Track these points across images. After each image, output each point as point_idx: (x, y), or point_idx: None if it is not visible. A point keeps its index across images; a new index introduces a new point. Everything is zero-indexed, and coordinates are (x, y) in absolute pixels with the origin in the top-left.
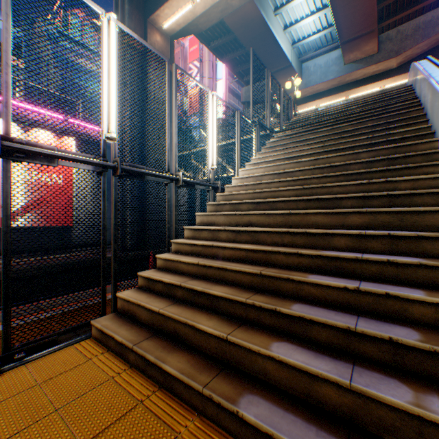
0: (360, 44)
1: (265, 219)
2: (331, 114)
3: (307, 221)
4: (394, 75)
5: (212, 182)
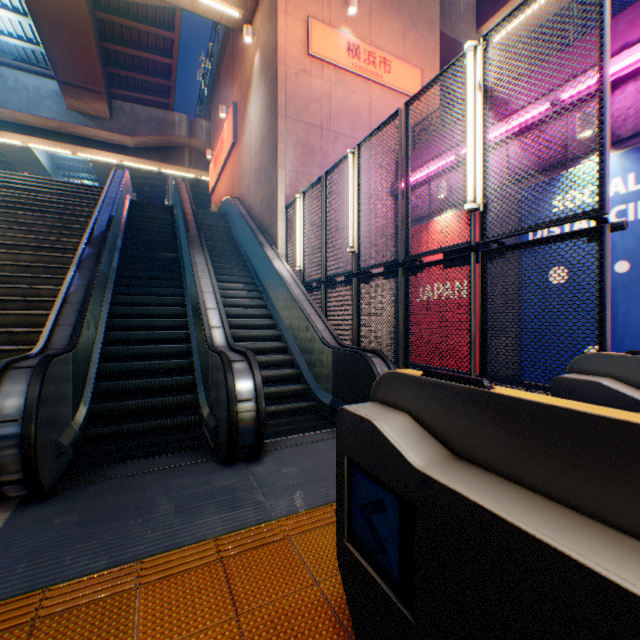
0: (89, 98)
1: None
2: (18, 187)
3: None
4: (133, 155)
5: None
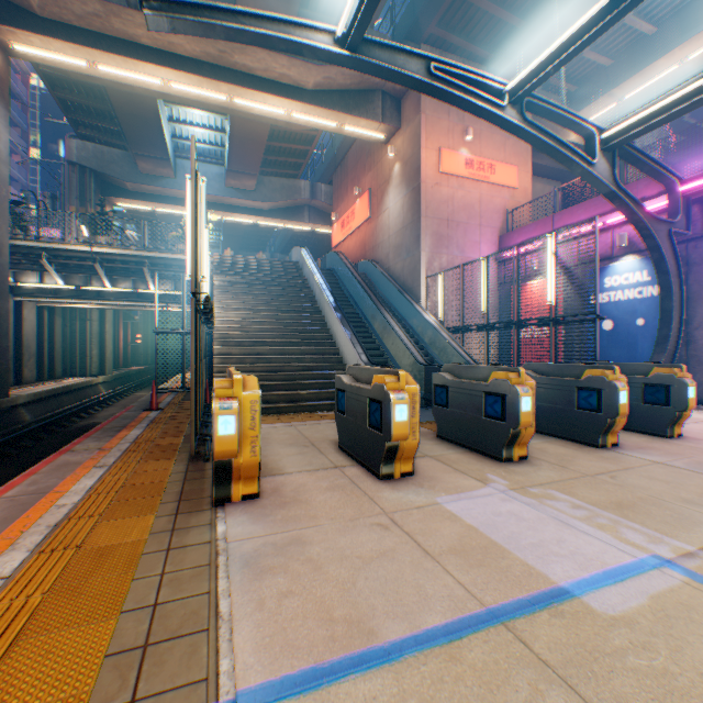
0: (244, 179)
1: (269, 351)
2: (255, 268)
3: (291, 352)
4: (266, 216)
5: None
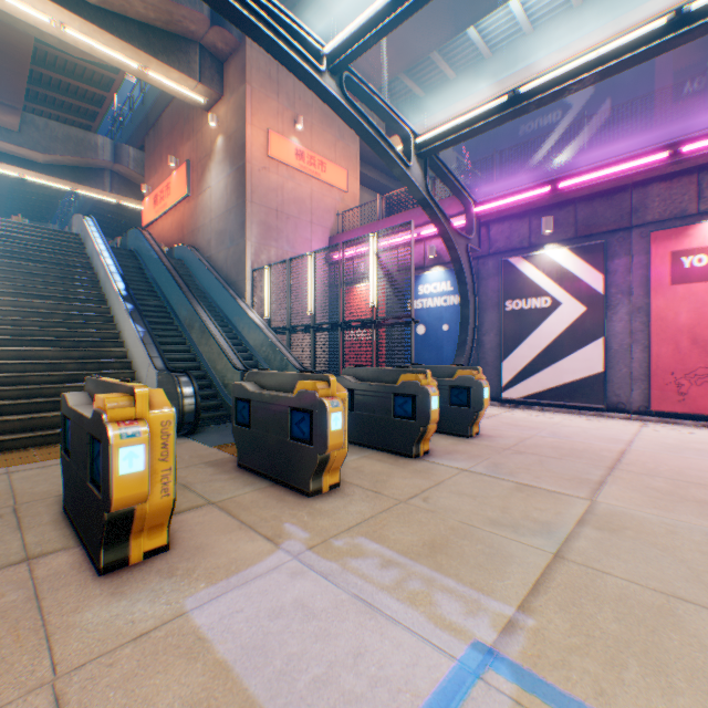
0: None
1: None
2: None
3: (42, 355)
4: (43, 172)
5: None
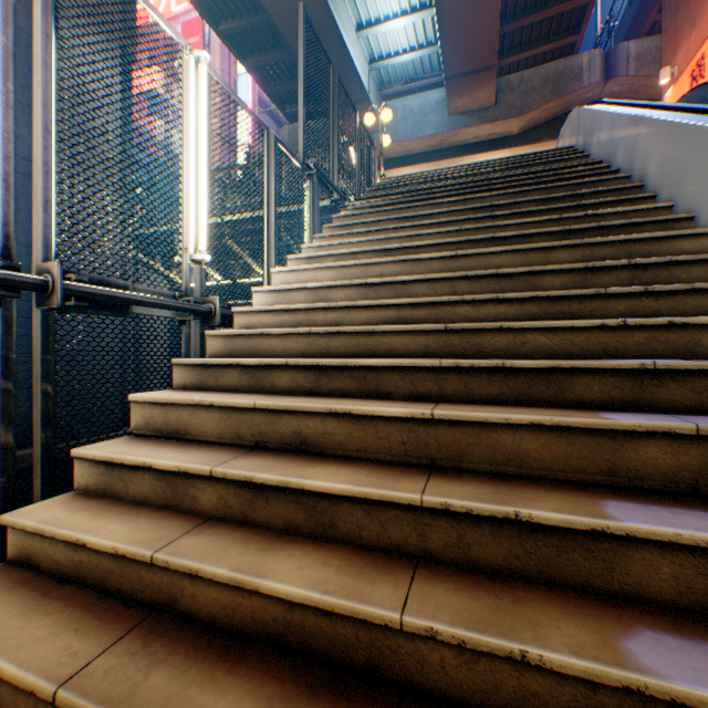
0: (473, 86)
1: (350, 432)
2: (451, 177)
3: (491, 448)
4: (515, 144)
5: (195, 299)
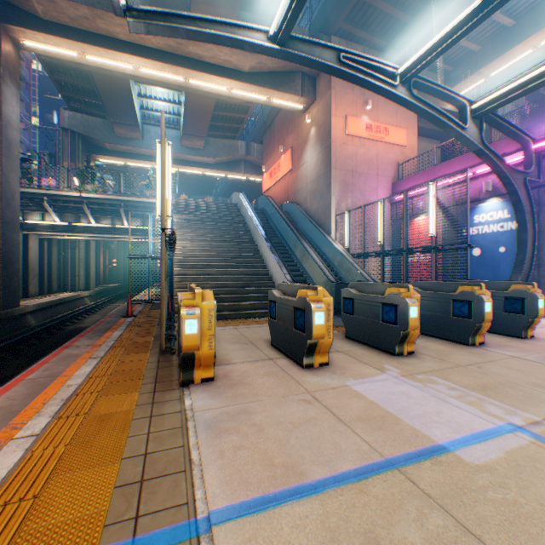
0: (195, 140)
1: (215, 272)
2: (204, 209)
3: (232, 273)
4: (212, 168)
5: None
